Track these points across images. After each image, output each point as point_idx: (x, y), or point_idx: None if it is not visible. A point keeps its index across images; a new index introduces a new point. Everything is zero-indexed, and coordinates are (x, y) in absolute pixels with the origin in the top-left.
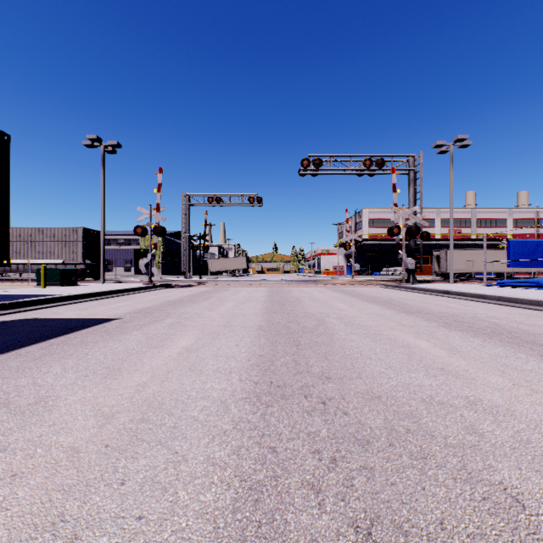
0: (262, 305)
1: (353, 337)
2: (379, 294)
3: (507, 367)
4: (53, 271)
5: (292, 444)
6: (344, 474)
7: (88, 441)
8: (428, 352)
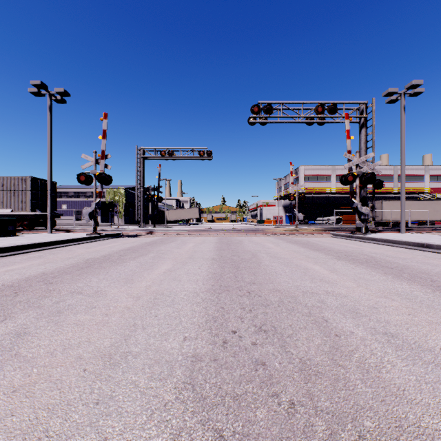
0: (208, 267)
1: None
2: (343, 247)
3: None
4: None
5: None
6: None
7: None
8: None
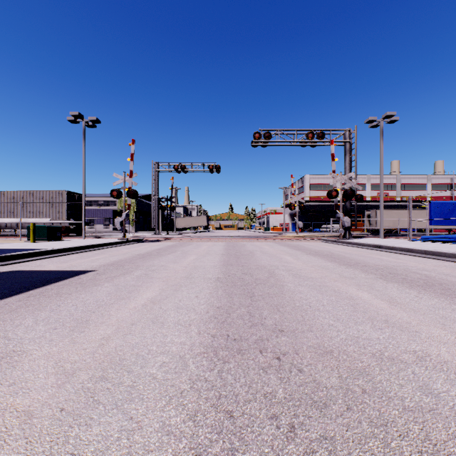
0: (220, 257)
1: (301, 288)
2: (320, 248)
3: (446, 319)
4: (40, 228)
5: (249, 407)
6: (304, 446)
7: (44, 404)
8: (370, 304)
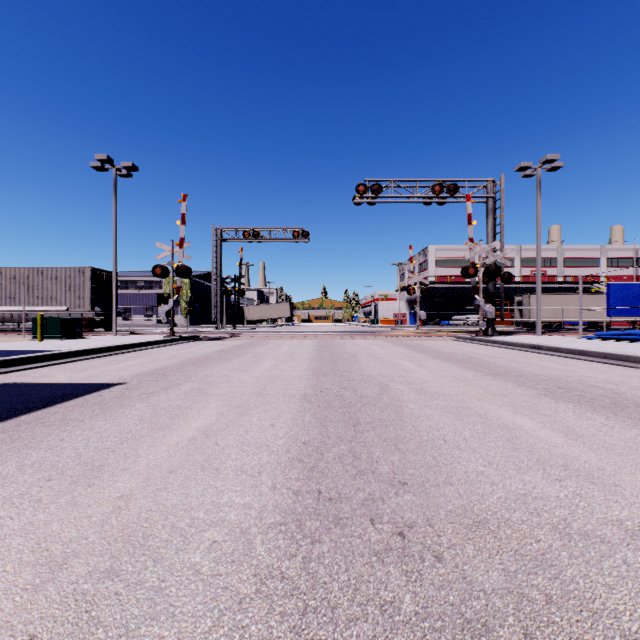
0: (308, 363)
1: (429, 412)
2: (453, 349)
3: None
4: (52, 321)
5: (355, 632)
6: None
7: (3, 626)
8: (537, 437)
